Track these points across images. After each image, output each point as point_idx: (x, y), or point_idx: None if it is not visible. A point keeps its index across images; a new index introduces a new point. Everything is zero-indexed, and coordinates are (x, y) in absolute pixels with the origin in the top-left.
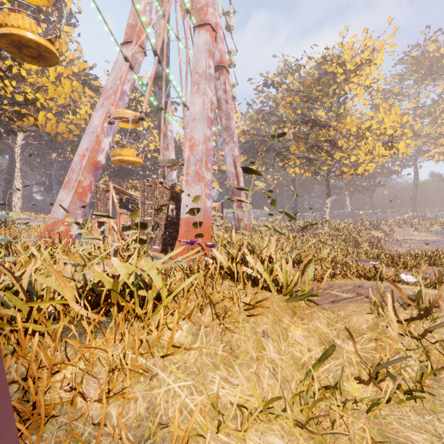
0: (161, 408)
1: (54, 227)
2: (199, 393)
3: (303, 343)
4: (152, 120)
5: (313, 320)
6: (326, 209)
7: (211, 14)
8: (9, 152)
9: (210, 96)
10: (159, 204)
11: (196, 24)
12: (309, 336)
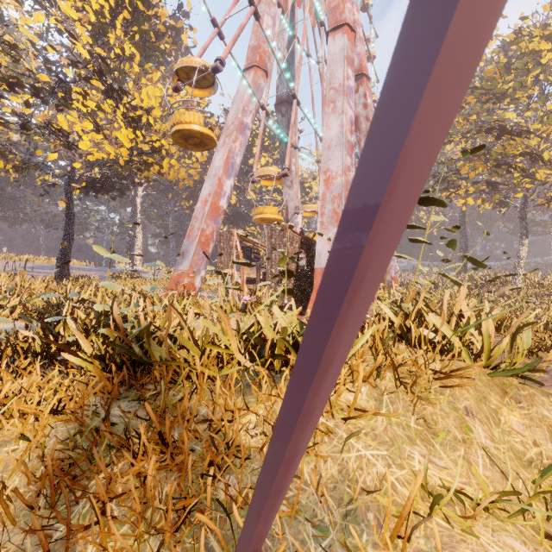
0: (356, 475)
1: (179, 280)
2: (398, 467)
3: (524, 433)
4: (270, 155)
5: (536, 406)
6: (520, 256)
7: (349, 10)
8: (132, 205)
9: (349, 115)
10: (289, 252)
11: (330, 28)
12: (532, 426)
